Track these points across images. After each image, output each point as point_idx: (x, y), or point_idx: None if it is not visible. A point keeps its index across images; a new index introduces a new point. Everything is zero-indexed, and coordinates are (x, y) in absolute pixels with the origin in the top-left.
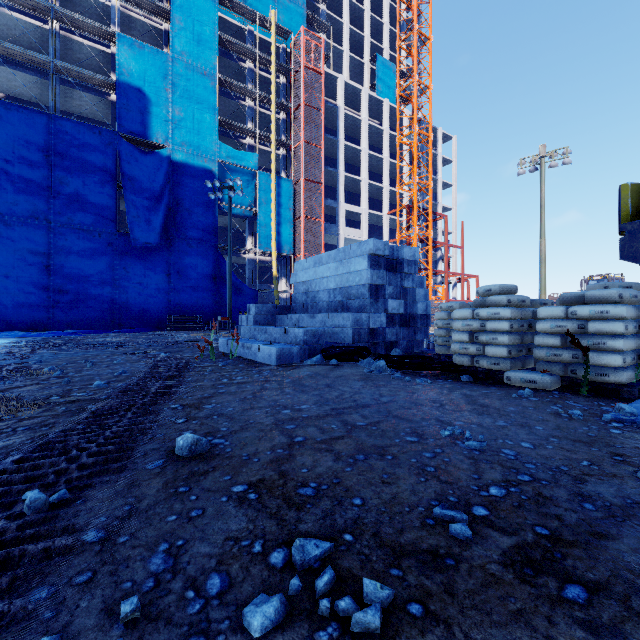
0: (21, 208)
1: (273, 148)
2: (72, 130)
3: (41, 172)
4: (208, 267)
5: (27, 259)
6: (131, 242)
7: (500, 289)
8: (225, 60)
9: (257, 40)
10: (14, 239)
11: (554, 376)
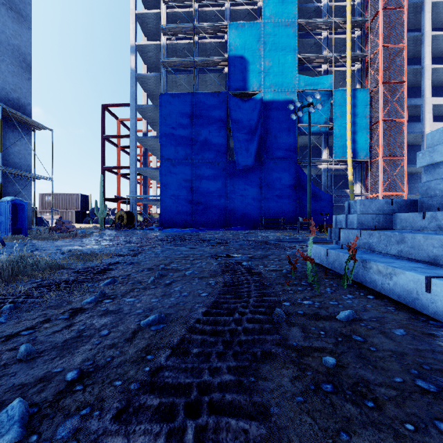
0: (179, 154)
1: (348, 64)
2: (203, 99)
3: (188, 130)
4: (290, 179)
5: (182, 184)
6: (236, 166)
7: None
8: (303, 8)
9: None
10: (176, 173)
11: None
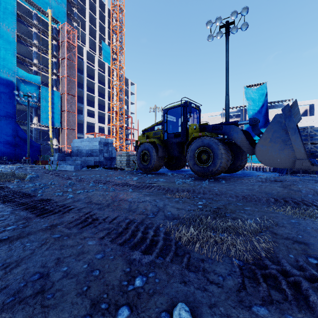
0: None
1: (50, 76)
2: None
3: None
4: (10, 131)
5: None
6: None
7: (125, 153)
8: (20, 24)
9: (40, 21)
10: None
11: (131, 168)
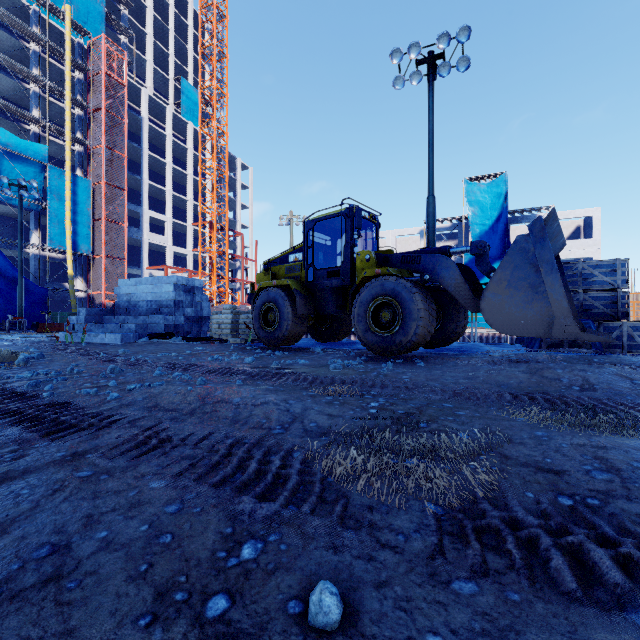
0: None
1: (68, 145)
2: None
3: None
4: None
5: None
6: None
7: (230, 307)
8: (1, 31)
9: (47, 28)
10: None
11: (242, 338)
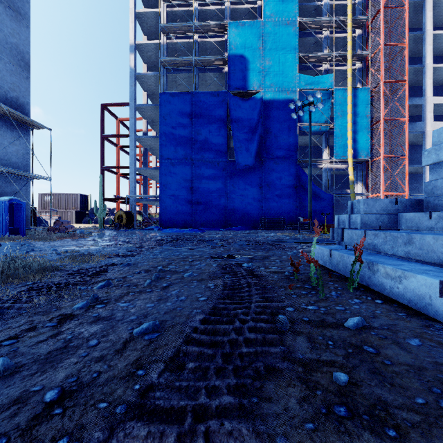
0: (179, 154)
1: (349, 63)
2: (203, 98)
3: (188, 130)
4: (290, 178)
5: (182, 184)
6: (236, 166)
7: None
8: (303, 7)
9: None
10: (176, 173)
11: None
